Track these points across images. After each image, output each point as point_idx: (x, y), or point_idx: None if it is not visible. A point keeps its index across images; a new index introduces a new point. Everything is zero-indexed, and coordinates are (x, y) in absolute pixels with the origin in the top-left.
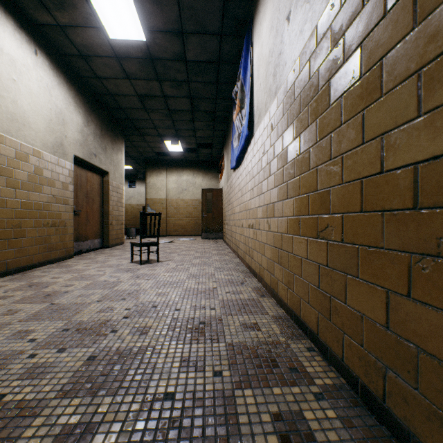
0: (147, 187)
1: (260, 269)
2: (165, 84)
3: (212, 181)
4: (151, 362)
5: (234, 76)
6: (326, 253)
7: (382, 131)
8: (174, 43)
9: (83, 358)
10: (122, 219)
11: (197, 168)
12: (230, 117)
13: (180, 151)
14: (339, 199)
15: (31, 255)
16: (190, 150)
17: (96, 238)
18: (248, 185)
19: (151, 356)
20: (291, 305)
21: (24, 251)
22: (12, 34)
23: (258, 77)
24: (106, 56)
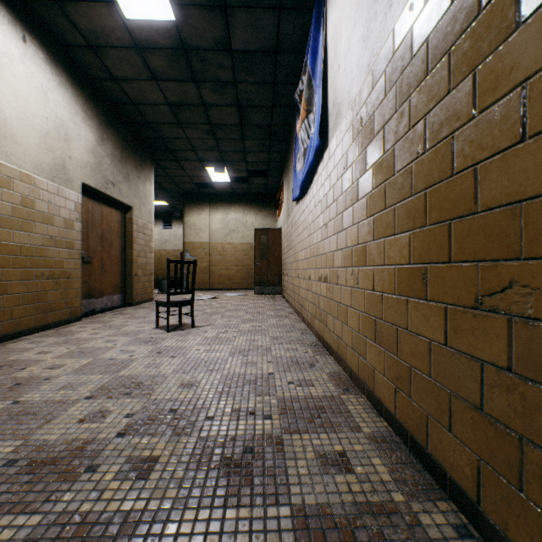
0: (185, 228)
1: (339, 344)
2: (204, 87)
3: (267, 220)
4: None
5: (298, 73)
6: (506, 343)
7: None
8: (214, 23)
9: None
10: (151, 269)
11: (249, 203)
12: (292, 132)
13: (227, 182)
14: None
15: (16, 319)
16: (240, 180)
17: (115, 293)
18: (318, 219)
19: None
20: (403, 419)
21: (5, 313)
22: None
23: (336, 56)
24: (123, 46)
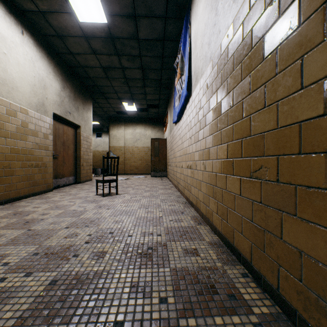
0: (110, 138)
1: (197, 201)
2: (122, 58)
3: (158, 133)
4: (105, 287)
5: (176, 51)
6: (260, 191)
7: (326, 73)
8: (129, 25)
9: (45, 283)
10: (90, 162)
11: (147, 123)
12: (173, 83)
13: (134, 111)
14: (274, 142)
15: (18, 189)
16: (142, 110)
17: (71, 176)
18: (186, 134)
19: (105, 281)
20: (224, 233)
21: (13, 186)
22: (3, 18)
23: (195, 48)
24: (77, 36)
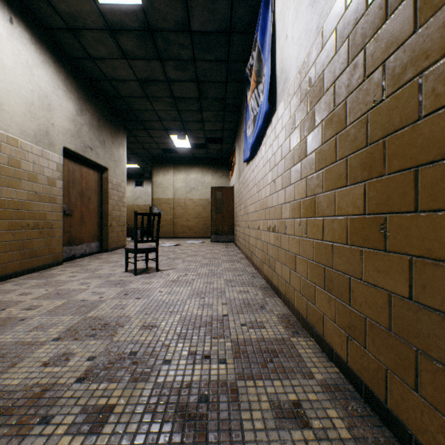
0: (153, 187)
1: (287, 288)
2: (167, 65)
3: (222, 180)
4: None
5: (248, 51)
6: None
7: None
8: (175, 6)
9: None
10: (124, 220)
11: (206, 166)
12: (243, 103)
13: (188, 148)
14: None
15: (4, 264)
16: (199, 146)
17: (93, 241)
18: (267, 176)
19: None
20: (356, 368)
21: None
22: None
23: (284, 27)
24: (98, 28)
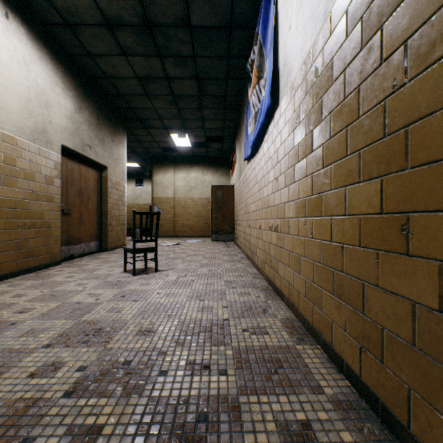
0: (153, 186)
1: (291, 291)
2: (167, 61)
3: (222, 178)
4: None
5: (249, 47)
6: None
7: None
8: (174, 0)
9: None
10: (123, 219)
11: (206, 165)
12: (243, 101)
13: (188, 147)
14: None
15: None
16: (199, 145)
17: (92, 240)
18: (269, 174)
19: None
20: (371, 384)
21: None
22: None
23: (287, 18)
24: (96, 24)
